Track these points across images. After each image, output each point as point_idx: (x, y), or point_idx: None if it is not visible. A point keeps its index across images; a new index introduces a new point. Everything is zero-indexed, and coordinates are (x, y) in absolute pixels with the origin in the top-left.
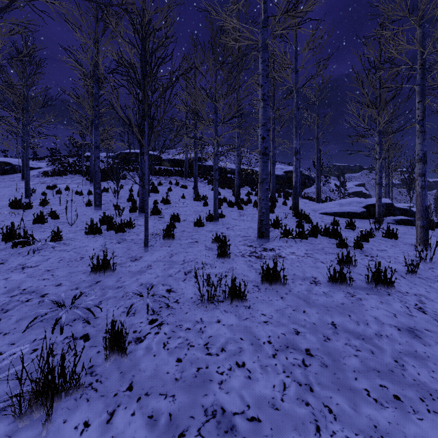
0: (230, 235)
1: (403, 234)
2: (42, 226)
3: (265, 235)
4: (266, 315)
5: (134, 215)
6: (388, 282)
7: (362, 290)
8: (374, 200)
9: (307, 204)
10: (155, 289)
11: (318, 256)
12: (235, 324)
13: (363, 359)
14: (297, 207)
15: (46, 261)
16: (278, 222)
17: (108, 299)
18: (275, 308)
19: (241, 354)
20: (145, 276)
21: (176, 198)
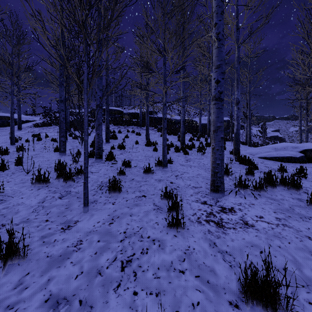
0: (180, 186)
1: None
2: (0, 173)
3: (220, 189)
4: None
5: (91, 161)
6: None
7: None
8: (309, 145)
9: (242, 148)
10: None
11: (296, 224)
12: None
13: None
14: (238, 152)
15: None
16: (228, 170)
17: None
18: None
19: None
20: (63, 272)
21: (131, 144)
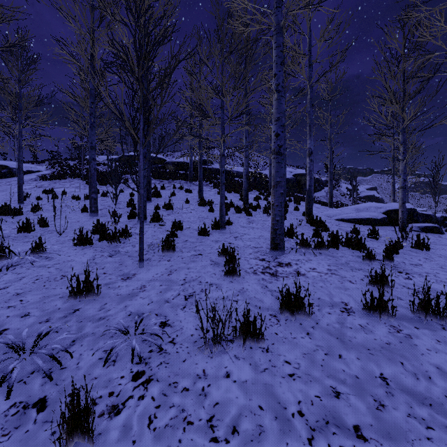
0: (239, 246)
1: (433, 244)
2: (27, 235)
3: (280, 246)
4: (291, 362)
5: (132, 223)
6: (441, 312)
7: (408, 322)
8: (395, 205)
9: (320, 210)
10: (146, 322)
11: (344, 273)
12: (251, 380)
13: (442, 446)
14: (311, 212)
15: (19, 281)
16: (293, 231)
17: (84, 337)
18: (301, 352)
19: (261, 438)
20: (136, 302)
21: (179, 203)
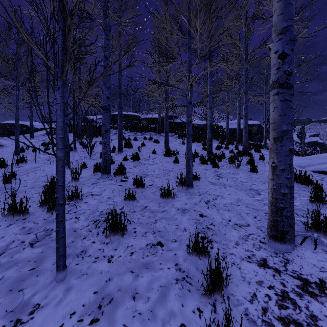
0: (216, 223)
1: None
2: None
3: (289, 236)
4: None
5: (96, 177)
6: None
7: None
8: None
9: None
10: None
11: None
12: None
13: None
14: None
15: None
16: None
17: None
18: None
19: None
20: None
21: (147, 153)
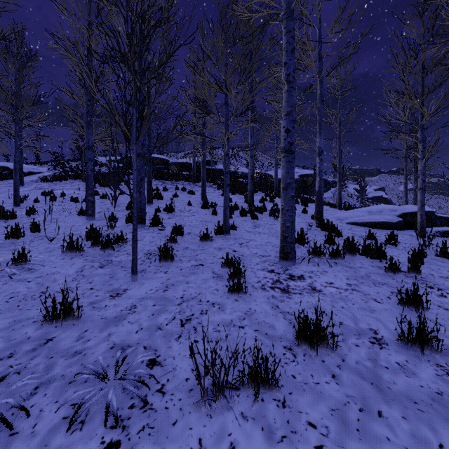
0: (245, 255)
1: None
2: (15, 241)
3: (290, 256)
4: (316, 425)
5: (130, 227)
6: None
7: None
8: (410, 208)
9: (329, 212)
10: (131, 359)
11: (366, 289)
12: None
13: None
14: (321, 215)
15: None
16: (303, 237)
17: (50, 382)
18: (328, 406)
19: None
20: (122, 329)
21: (181, 206)
